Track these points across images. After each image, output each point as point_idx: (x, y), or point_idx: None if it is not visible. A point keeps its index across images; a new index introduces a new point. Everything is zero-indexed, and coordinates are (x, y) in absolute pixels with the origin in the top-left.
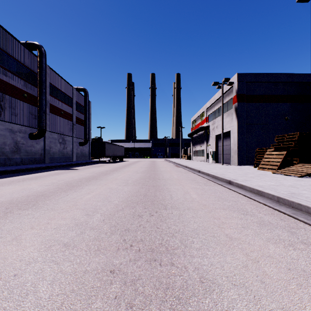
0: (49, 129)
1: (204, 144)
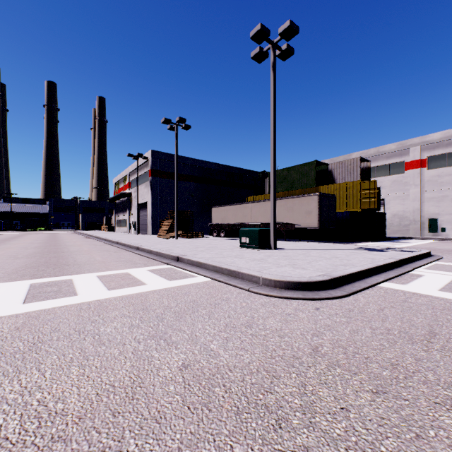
0: None
1: (127, 212)
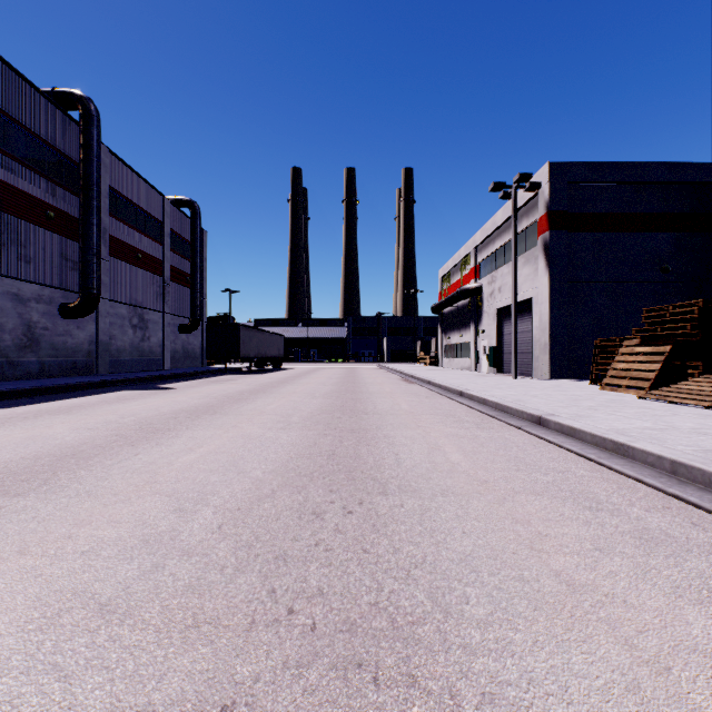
0: (108, 293)
1: (471, 329)
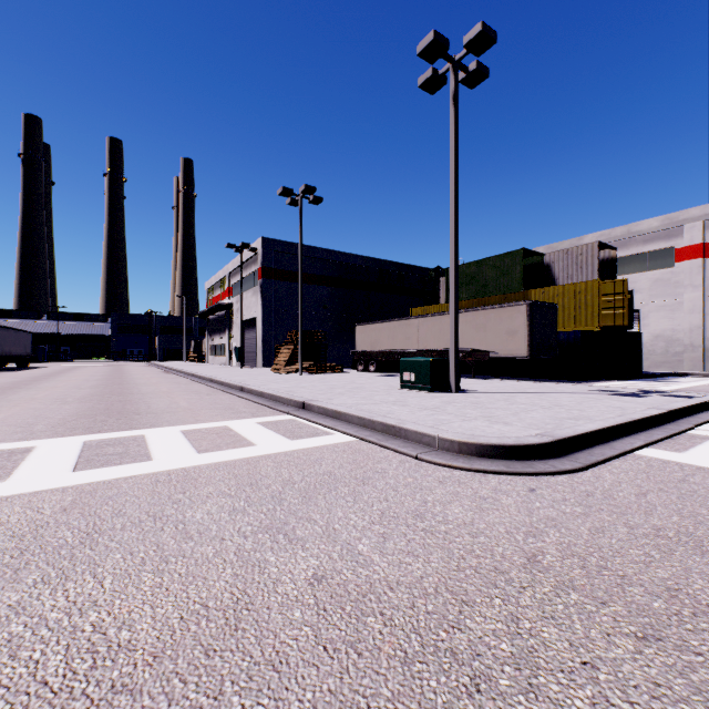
0: None
1: (226, 334)
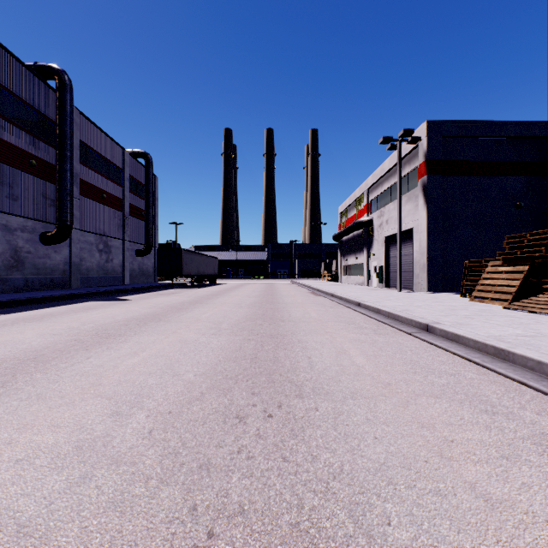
0: (79, 225)
1: (364, 253)
